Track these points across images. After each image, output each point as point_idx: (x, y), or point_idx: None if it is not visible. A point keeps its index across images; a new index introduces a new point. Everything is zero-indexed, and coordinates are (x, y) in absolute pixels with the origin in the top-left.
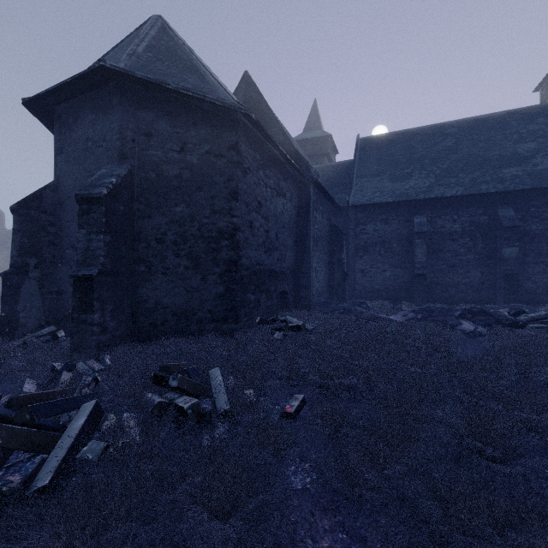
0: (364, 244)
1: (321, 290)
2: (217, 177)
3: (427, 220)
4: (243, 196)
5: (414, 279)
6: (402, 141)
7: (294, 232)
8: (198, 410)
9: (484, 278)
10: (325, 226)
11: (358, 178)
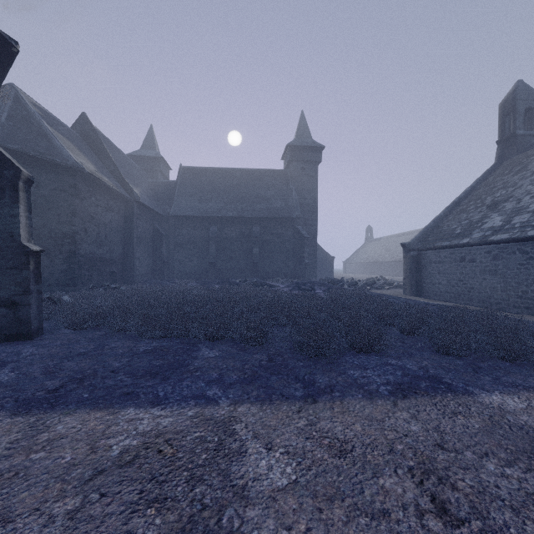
0: (180, 242)
1: (145, 273)
2: (62, 203)
3: (218, 229)
4: (80, 214)
5: (209, 265)
6: (209, 175)
7: (122, 233)
8: (60, 301)
9: (247, 265)
10: (150, 229)
11: (178, 196)
